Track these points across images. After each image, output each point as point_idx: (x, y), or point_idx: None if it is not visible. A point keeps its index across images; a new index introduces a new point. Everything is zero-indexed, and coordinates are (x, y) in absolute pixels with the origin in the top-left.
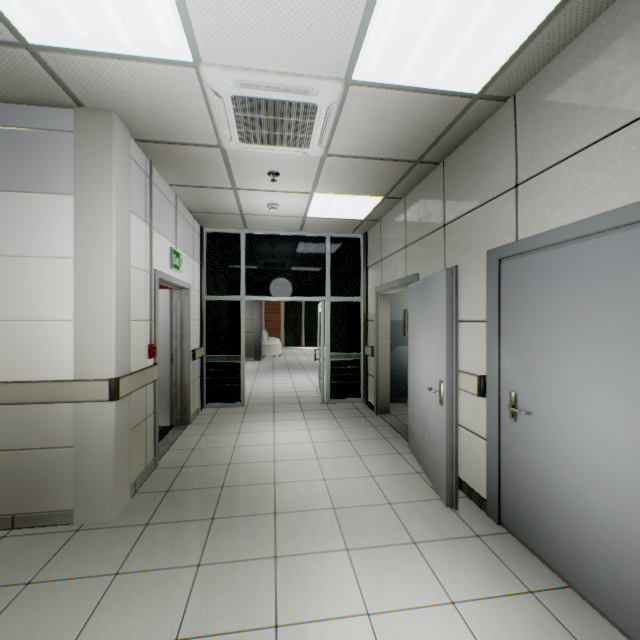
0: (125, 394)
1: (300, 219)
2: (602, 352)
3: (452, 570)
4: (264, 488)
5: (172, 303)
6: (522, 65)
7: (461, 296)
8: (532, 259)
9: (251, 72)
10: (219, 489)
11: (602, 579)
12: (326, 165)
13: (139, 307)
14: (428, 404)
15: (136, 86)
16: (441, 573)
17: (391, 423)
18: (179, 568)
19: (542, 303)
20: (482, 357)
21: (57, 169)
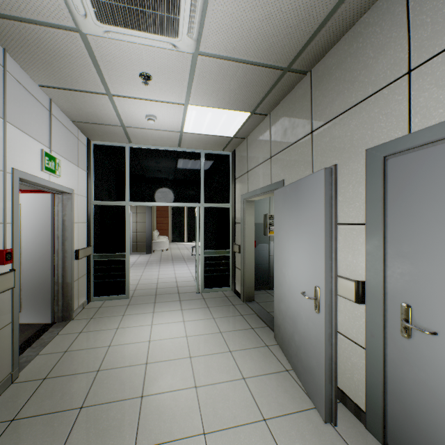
0: None
1: (177, 134)
2: None
3: None
4: (129, 406)
5: (54, 206)
6: None
7: None
8: (437, 151)
9: None
10: (76, 412)
11: None
12: (198, 68)
13: None
14: (299, 306)
15: None
16: None
17: (256, 311)
18: None
19: None
20: (359, 261)
21: None
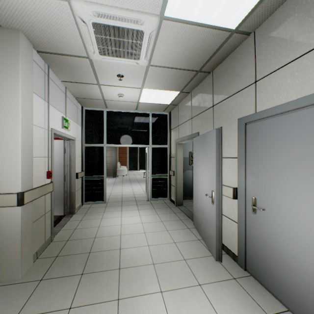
0: (28, 201)
1: (136, 103)
2: (311, 176)
3: (222, 303)
4: (114, 252)
5: (65, 147)
6: (261, 11)
7: (223, 144)
8: (265, 122)
9: (103, 6)
10: (88, 254)
11: (311, 309)
12: (149, 71)
13: (40, 149)
14: (205, 203)
15: (32, 13)
16: (216, 305)
17: (183, 211)
18: (57, 311)
19: (272, 147)
20: (235, 177)
21: None
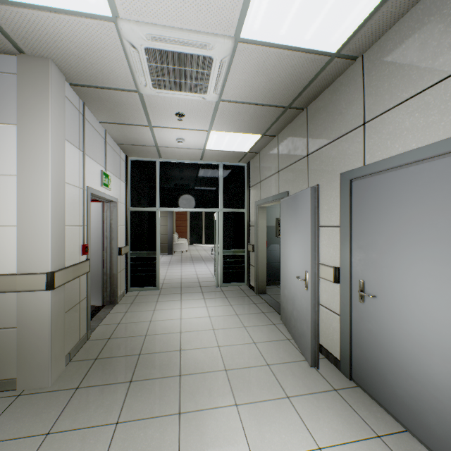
0: (60, 284)
1: (200, 151)
2: (434, 250)
3: (318, 420)
4: (172, 354)
5: (103, 213)
6: (370, 30)
7: (320, 207)
8: (377, 179)
9: (160, 27)
10: (137, 356)
11: (434, 427)
12: (220, 108)
13: (73, 215)
14: (296, 288)
15: (66, 37)
16: (309, 423)
17: (267, 301)
18: (101, 426)
19: (385, 212)
20: (337, 253)
21: (2, 103)
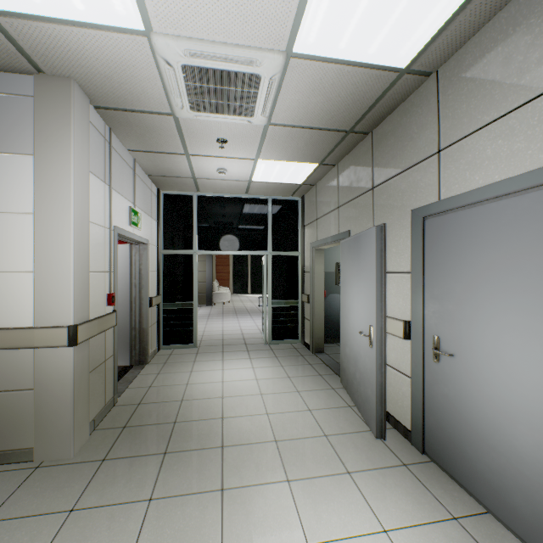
0: (84, 340)
1: (246, 183)
2: (520, 300)
3: (383, 499)
4: (213, 423)
5: (131, 256)
6: (445, 41)
7: (388, 250)
8: (454, 217)
9: (199, 42)
10: (172, 424)
11: (520, 507)
12: (269, 133)
13: (98, 260)
14: (359, 346)
15: (92, 54)
16: (374, 502)
17: (325, 361)
18: (131, 503)
19: (463, 256)
20: (407, 304)
21: (18, 131)
